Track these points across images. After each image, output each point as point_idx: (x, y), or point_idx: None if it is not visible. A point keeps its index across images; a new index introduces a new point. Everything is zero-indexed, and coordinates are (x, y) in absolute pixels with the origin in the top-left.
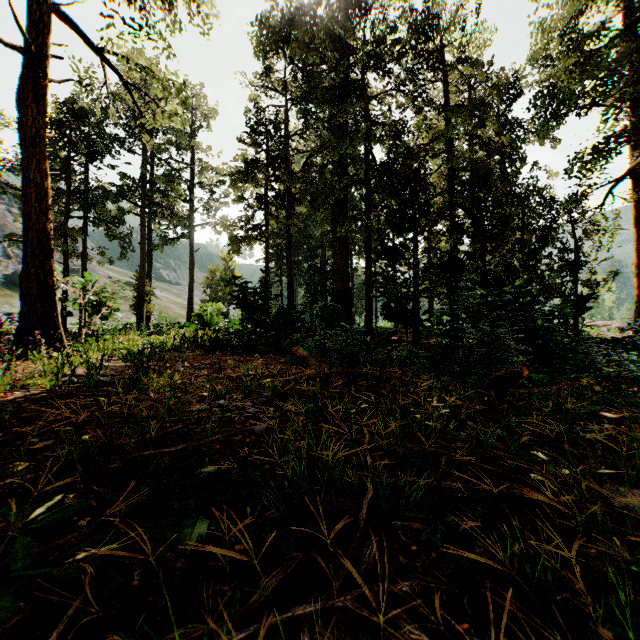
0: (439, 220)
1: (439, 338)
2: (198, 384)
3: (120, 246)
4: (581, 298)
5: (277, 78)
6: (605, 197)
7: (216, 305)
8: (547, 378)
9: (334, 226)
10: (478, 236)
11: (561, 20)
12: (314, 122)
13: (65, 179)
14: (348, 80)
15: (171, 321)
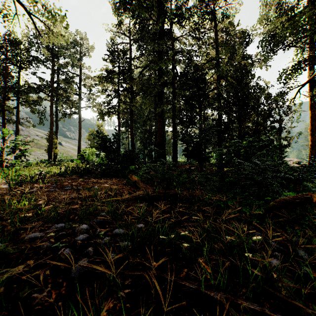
0: (214, 101)
1: (211, 167)
2: (52, 205)
3: (39, 117)
4: (282, 146)
5: (125, 28)
6: (295, 94)
7: (91, 149)
8: (293, 194)
9: (156, 108)
10: (238, 109)
11: (274, 1)
12: (145, 52)
13: (4, 78)
14: (163, 29)
15: (69, 158)
